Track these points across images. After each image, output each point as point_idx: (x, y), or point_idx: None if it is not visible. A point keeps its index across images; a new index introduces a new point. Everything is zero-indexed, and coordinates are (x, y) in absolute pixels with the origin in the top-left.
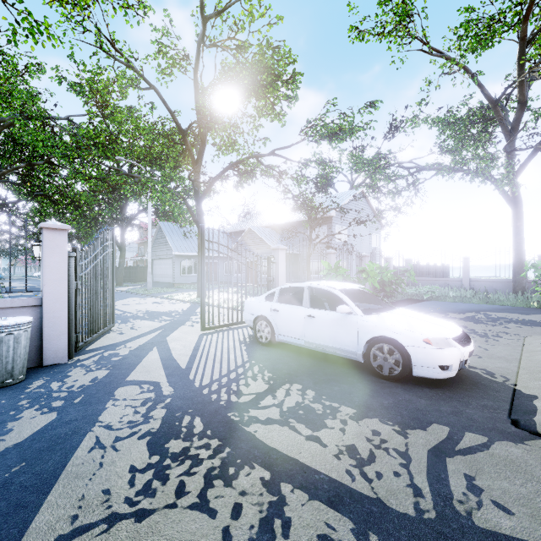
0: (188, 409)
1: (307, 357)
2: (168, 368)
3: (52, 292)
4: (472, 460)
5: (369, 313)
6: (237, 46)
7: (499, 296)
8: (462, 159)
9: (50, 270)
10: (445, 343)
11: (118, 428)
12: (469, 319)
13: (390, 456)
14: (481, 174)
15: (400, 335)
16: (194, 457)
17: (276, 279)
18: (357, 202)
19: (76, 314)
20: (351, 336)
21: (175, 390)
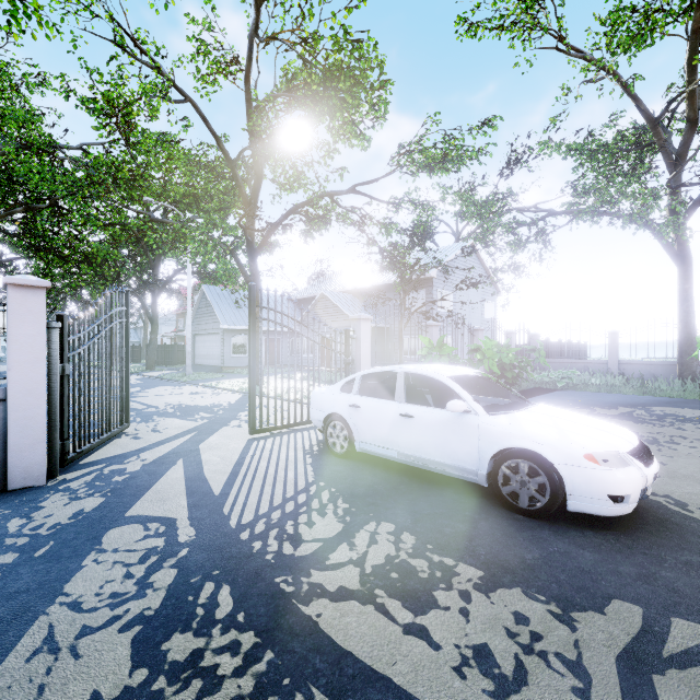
0: (213, 569)
1: (401, 475)
2: (194, 495)
3: (22, 379)
4: (699, 680)
5: (496, 411)
6: (303, 39)
7: (660, 384)
8: (612, 197)
9: (18, 348)
10: (617, 460)
11: (92, 607)
12: (626, 417)
13: (553, 670)
14: (638, 217)
15: (546, 446)
16: (209, 673)
17: (357, 361)
18: (465, 259)
19: (62, 411)
20: (468, 447)
21: (198, 532)
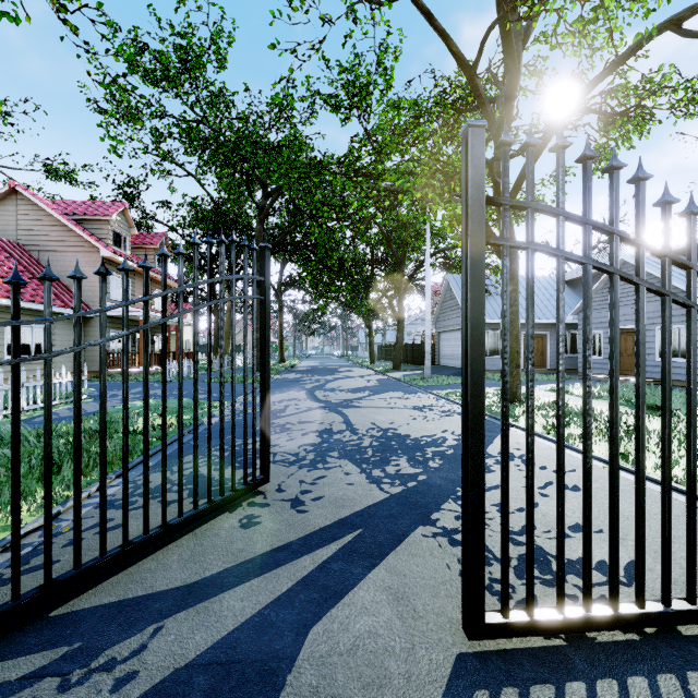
0: None
1: None
2: None
3: None
4: None
5: None
6: None
7: None
8: None
9: None
10: None
11: None
12: None
13: None
14: None
15: None
16: None
17: None
18: None
19: None
20: None
21: None
